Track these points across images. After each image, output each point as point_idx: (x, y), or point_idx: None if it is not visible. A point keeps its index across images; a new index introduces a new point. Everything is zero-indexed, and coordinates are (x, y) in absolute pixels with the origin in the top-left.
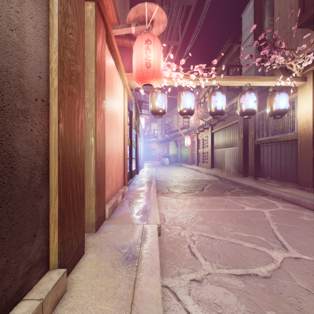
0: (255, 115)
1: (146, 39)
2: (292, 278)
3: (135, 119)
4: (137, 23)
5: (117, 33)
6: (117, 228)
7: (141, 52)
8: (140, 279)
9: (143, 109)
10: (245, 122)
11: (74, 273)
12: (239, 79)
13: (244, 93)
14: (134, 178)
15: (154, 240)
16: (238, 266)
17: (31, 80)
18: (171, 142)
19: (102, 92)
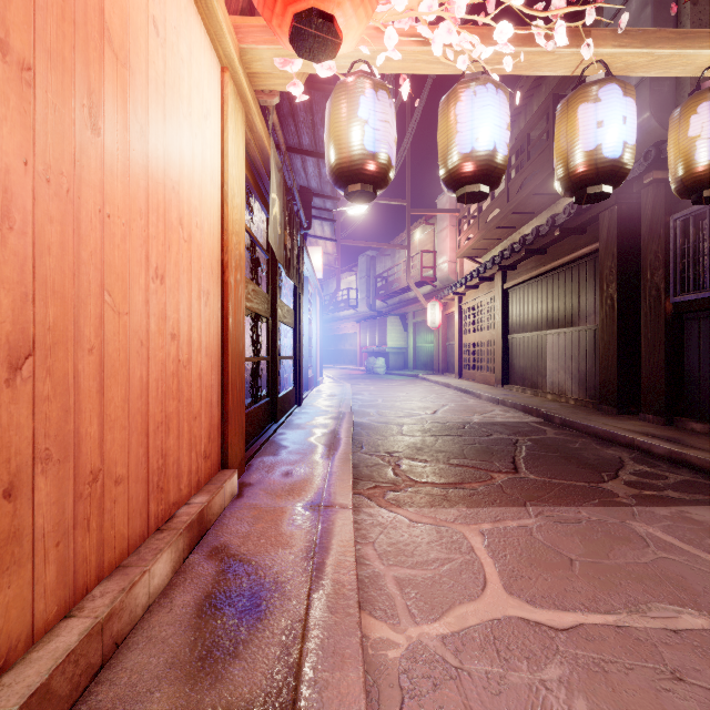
0: (669, 220)
1: None
2: None
3: (284, 228)
4: None
5: None
6: None
7: None
8: None
9: (316, 222)
10: (623, 248)
11: None
12: (687, 41)
13: (709, 96)
14: (284, 421)
15: None
16: None
17: None
18: (391, 318)
19: None
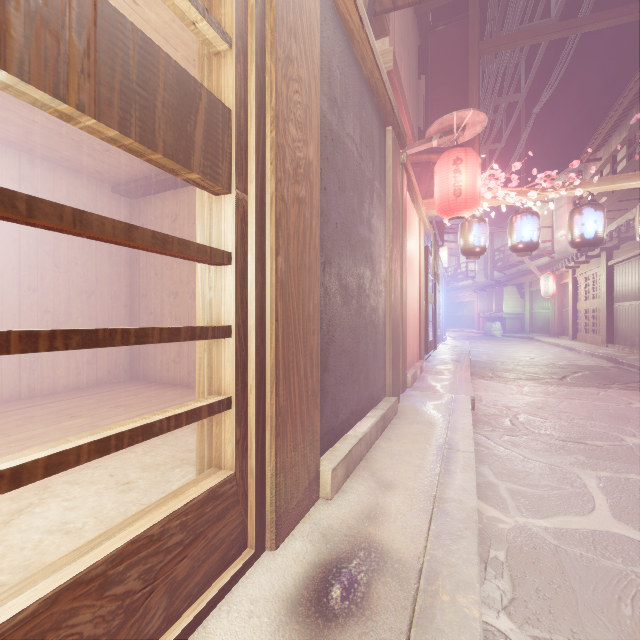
0: None
1: (454, 159)
2: (632, 451)
3: (434, 259)
4: (441, 135)
5: (412, 152)
6: (424, 394)
7: (447, 177)
8: (453, 416)
9: (444, 234)
10: None
11: (398, 408)
12: (637, 178)
13: None
14: (430, 355)
15: (466, 404)
16: (566, 437)
17: (382, 271)
18: (507, 288)
19: (406, 250)
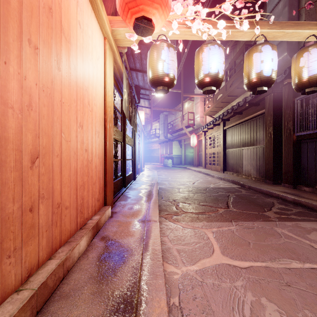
0: (294, 100)
1: None
2: None
3: (129, 104)
4: None
5: None
6: None
7: None
8: None
9: (142, 100)
10: (275, 112)
11: None
12: (299, 26)
13: (308, 49)
14: (128, 187)
15: None
16: None
17: None
18: (174, 142)
19: None
